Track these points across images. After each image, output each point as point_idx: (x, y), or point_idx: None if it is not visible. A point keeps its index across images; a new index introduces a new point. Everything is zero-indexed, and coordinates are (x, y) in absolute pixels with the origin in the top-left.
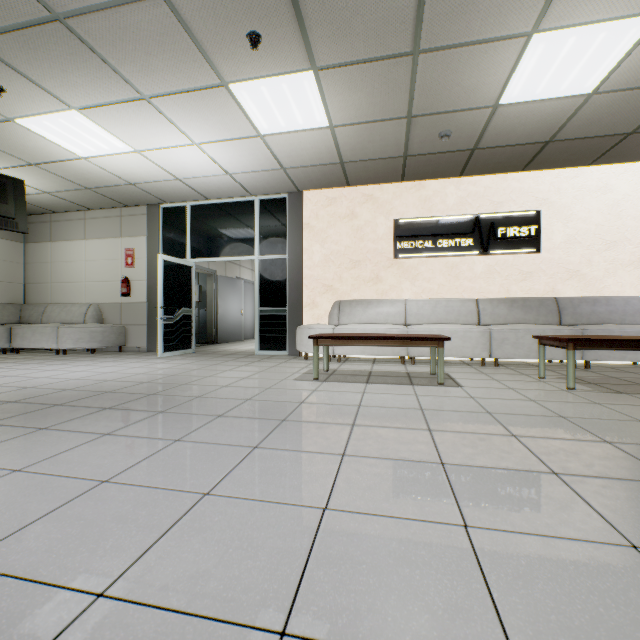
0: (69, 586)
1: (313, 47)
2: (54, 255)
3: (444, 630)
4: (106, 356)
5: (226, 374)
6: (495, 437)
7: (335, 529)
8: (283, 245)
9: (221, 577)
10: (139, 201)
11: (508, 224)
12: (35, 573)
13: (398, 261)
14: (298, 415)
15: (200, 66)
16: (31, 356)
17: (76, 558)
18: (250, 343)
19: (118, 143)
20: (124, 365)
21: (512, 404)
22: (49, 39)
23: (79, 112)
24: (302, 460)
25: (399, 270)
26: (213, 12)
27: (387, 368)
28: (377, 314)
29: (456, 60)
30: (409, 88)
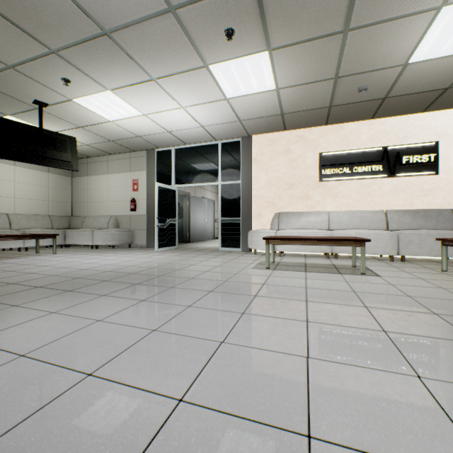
0: (159, 393)
1: (270, 34)
2: (89, 184)
3: (427, 447)
4: (122, 250)
5: (204, 263)
6: (420, 314)
7: (320, 371)
8: (238, 174)
9: (253, 396)
10: (142, 147)
11: (411, 153)
12: (136, 383)
13: (322, 183)
14: (264, 292)
15: (191, 55)
16: (77, 249)
17: (156, 376)
18: (212, 242)
19: (133, 110)
20: (136, 256)
21: (426, 290)
22: (99, 47)
23: (111, 92)
24: (279, 323)
25: (323, 190)
26: (204, 18)
27: (317, 261)
28: (307, 222)
29: (377, 33)
30: (338, 57)
